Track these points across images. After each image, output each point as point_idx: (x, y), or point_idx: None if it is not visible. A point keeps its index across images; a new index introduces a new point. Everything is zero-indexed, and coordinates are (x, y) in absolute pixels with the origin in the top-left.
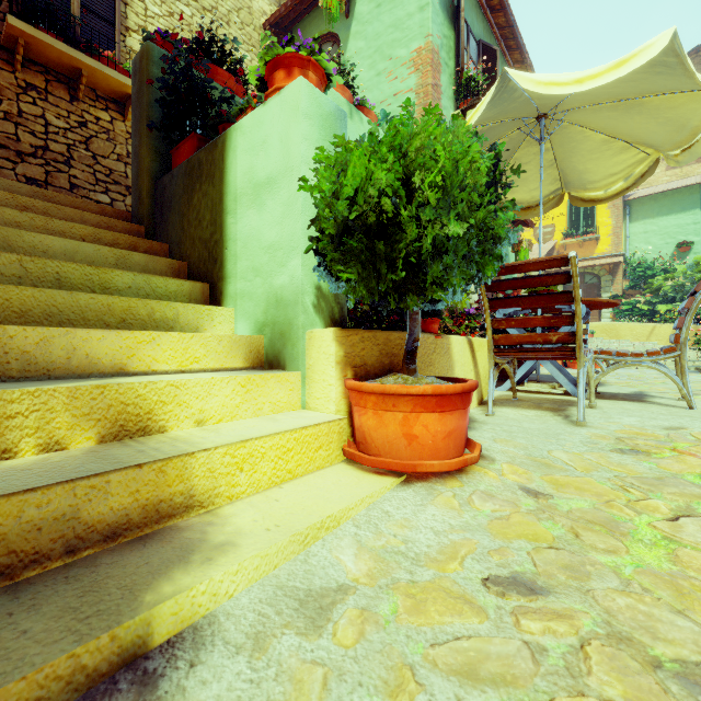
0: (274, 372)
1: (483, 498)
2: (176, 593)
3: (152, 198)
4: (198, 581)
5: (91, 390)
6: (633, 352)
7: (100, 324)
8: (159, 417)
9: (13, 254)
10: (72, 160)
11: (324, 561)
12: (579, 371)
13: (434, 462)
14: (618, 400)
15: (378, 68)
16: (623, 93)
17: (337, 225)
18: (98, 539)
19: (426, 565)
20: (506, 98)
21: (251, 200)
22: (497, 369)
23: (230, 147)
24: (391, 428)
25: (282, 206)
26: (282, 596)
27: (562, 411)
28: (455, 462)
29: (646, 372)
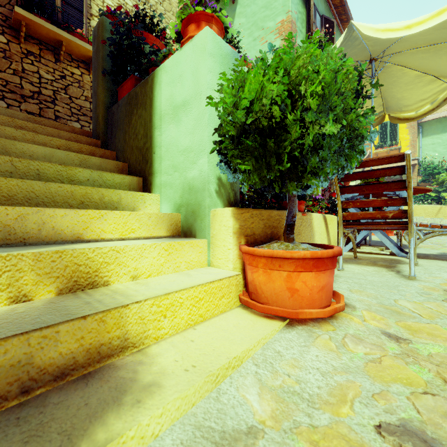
0: (188, 240)
1: (354, 342)
2: (108, 441)
3: (105, 121)
4: (128, 426)
5: (51, 254)
6: (444, 224)
7: (65, 205)
8: (104, 274)
9: (6, 156)
10: (56, 100)
11: (233, 399)
12: (411, 239)
13: (312, 311)
14: (431, 259)
15: (254, 35)
16: (436, 39)
17: (237, 128)
18: (49, 379)
19: (321, 408)
20: (349, 45)
21: (171, 118)
22: (345, 237)
23: (157, 82)
24: (277, 283)
25: (193, 121)
26: (200, 437)
27: (393, 267)
28: (328, 311)
29: (440, 239)
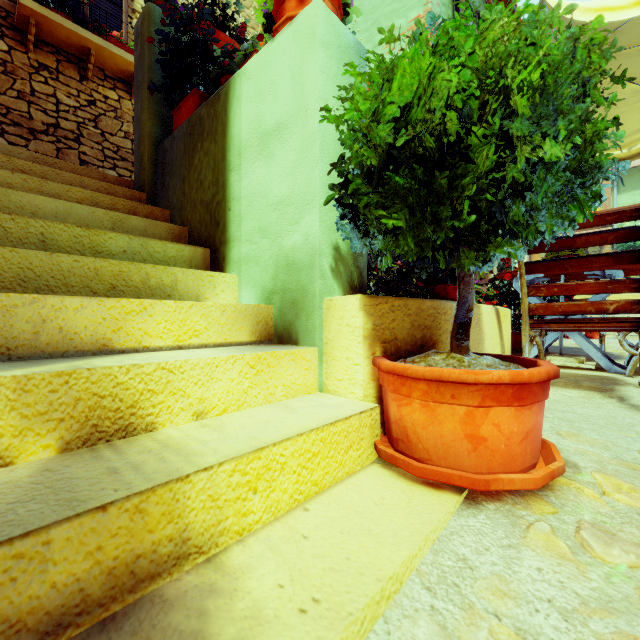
0: (287, 349)
1: (600, 538)
2: None
3: (153, 164)
4: None
5: (49, 379)
6: None
7: (85, 291)
8: (146, 411)
9: None
10: (82, 137)
11: None
12: None
13: (514, 477)
14: None
15: (375, 40)
16: None
17: (379, 155)
18: None
19: None
20: None
21: (257, 152)
22: (531, 343)
23: (234, 96)
24: (447, 426)
25: (293, 154)
26: None
27: (610, 391)
28: (541, 477)
29: None
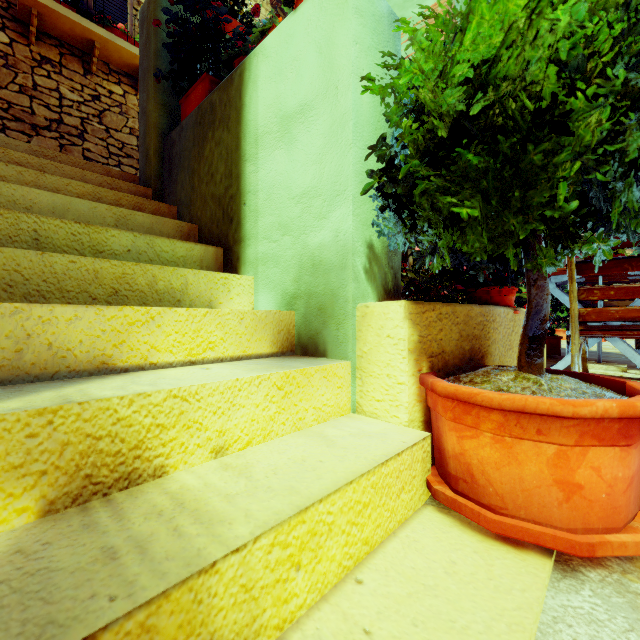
0: (317, 364)
1: None
2: None
3: (160, 157)
4: None
5: (27, 419)
6: None
7: (83, 297)
8: (154, 452)
9: None
10: (86, 133)
11: None
12: None
13: (626, 540)
14: None
15: None
16: None
17: (447, 126)
18: None
19: None
20: None
21: (277, 139)
22: (579, 351)
23: (249, 78)
24: (530, 468)
25: (320, 138)
26: None
27: None
28: None
29: None
